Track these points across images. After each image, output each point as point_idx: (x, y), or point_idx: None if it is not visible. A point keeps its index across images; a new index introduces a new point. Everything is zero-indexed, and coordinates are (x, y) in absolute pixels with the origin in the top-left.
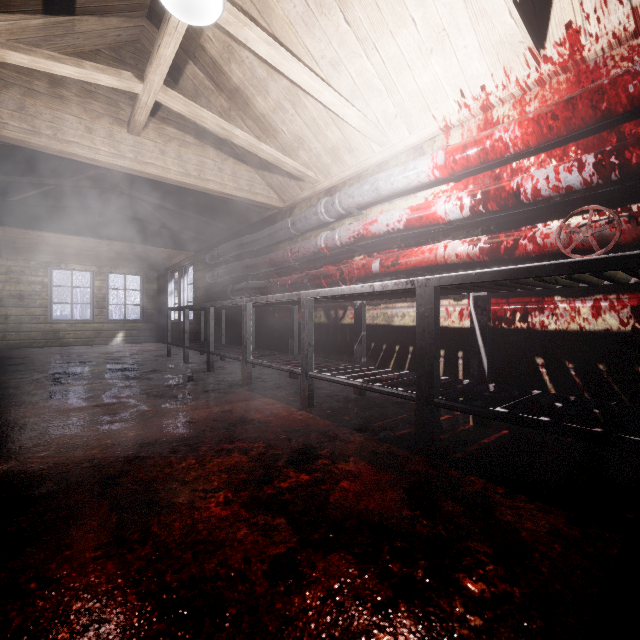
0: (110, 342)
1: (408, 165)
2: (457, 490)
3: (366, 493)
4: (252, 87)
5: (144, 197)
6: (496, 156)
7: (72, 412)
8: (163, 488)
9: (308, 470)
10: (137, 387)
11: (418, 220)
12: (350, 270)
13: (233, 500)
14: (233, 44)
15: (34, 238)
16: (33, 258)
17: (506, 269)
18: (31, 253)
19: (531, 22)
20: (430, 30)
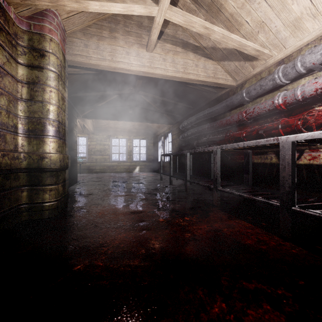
0: (133, 171)
1: None
2: None
3: None
4: None
5: (150, 95)
6: None
7: (120, 216)
8: None
9: None
10: (150, 200)
11: None
12: (317, 117)
13: None
14: None
15: (105, 125)
16: (105, 134)
17: None
18: (104, 132)
19: None
20: None
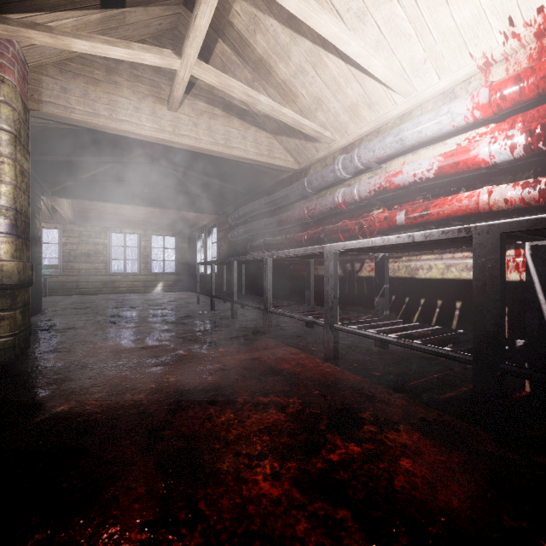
0: (152, 291)
1: (440, 110)
2: None
3: (438, 481)
4: (275, 55)
5: (179, 169)
6: None
7: (123, 353)
8: (206, 448)
9: (356, 439)
10: (174, 331)
11: (453, 166)
12: (370, 223)
13: (281, 473)
14: (259, 14)
15: (98, 209)
16: (97, 224)
17: None
18: (96, 221)
19: None
20: None
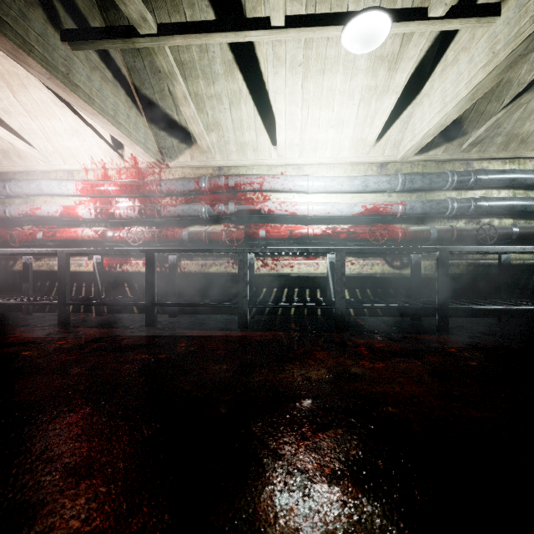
0: None
1: (62, 183)
2: (70, 331)
3: (24, 338)
4: None
5: None
6: (107, 194)
7: None
8: None
9: None
10: None
11: (68, 214)
12: (20, 235)
13: None
14: None
15: None
16: None
17: (94, 249)
18: None
19: (118, 147)
20: (71, 127)
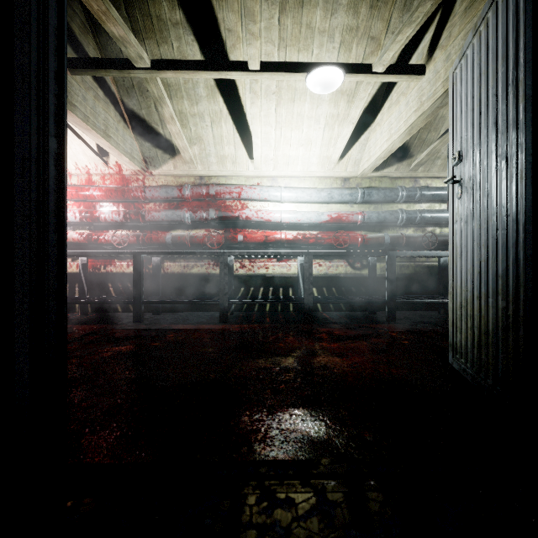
0: None
1: None
2: None
3: None
4: None
5: None
6: (92, 199)
7: None
8: None
9: None
10: None
11: None
12: None
13: None
14: None
15: None
16: None
17: (83, 251)
18: None
19: (103, 154)
20: None
